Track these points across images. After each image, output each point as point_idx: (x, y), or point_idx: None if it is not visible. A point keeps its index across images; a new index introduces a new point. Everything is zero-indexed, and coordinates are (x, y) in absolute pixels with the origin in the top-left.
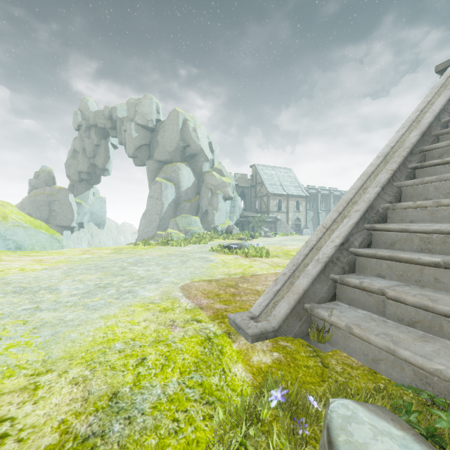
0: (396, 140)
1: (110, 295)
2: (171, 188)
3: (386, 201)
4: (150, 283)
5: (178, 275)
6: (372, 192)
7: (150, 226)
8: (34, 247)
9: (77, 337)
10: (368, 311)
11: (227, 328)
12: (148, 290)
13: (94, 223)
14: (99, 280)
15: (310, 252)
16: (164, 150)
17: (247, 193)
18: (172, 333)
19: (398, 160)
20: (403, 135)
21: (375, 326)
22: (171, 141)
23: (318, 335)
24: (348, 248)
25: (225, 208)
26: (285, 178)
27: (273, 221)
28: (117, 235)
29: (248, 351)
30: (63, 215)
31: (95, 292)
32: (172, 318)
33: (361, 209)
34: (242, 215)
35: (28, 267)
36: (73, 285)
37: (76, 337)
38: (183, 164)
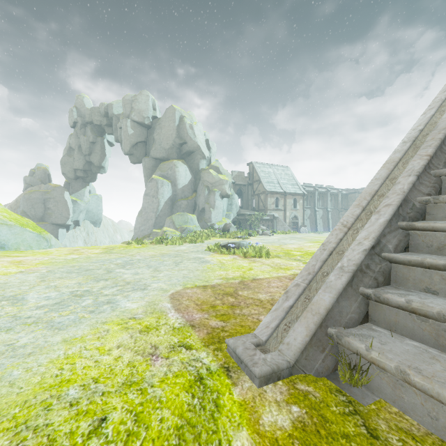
0: (425, 122)
1: (84, 307)
2: (168, 185)
3: (423, 193)
4: (136, 289)
5: (169, 280)
6: (405, 182)
7: (146, 224)
8: (19, 247)
9: (20, 375)
10: (419, 342)
11: (225, 360)
12: (132, 299)
13: (90, 221)
14: (77, 286)
15: (329, 256)
16: (161, 147)
17: (244, 191)
18: (151, 369)
19: (434, 144)
20: (432, 117)
21: (444, 372)
22: (167, 138)
23: (351, 375)
24: (380, 253)
25: (222, 206)
26: (282, 176)
27: (271, 219)
28: (114, 233)
29: (255, 404)
30: (58, 213)
31: (67, 302)
32: (154, 343)
33: (393, 202)
34: (240, 213)
35: (1, 270)
36: (44, 293)
37: (18, 377)
38: (179, 161)
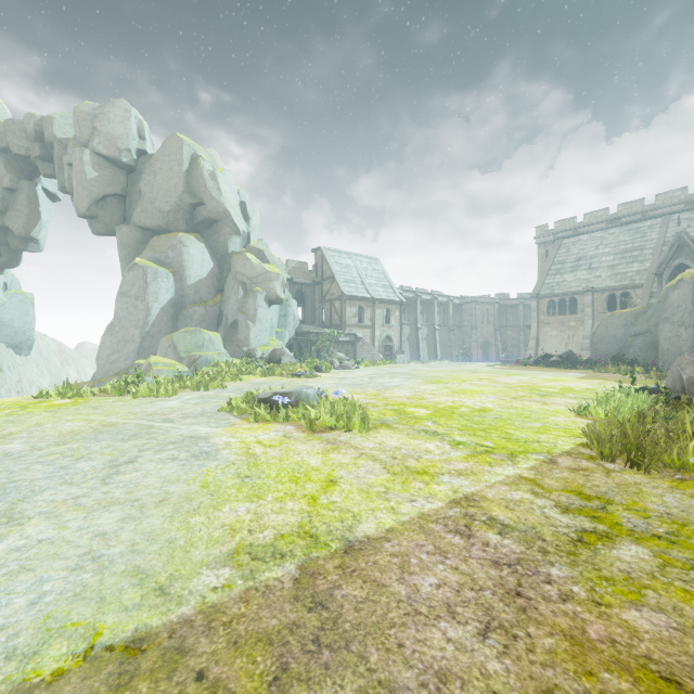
0: None
1: None
2: (167, 278)
3: None
4: None
5: None
6: None
7: (121, 349)
8: None
9: None
10: None
11: None
12: None
13: (6, 343)
14: None
15: None
16: (154, 207)
17: (307, 295)
18: None
19: None
20: None
21: None
22: (167, 192)
23: None
24: None
25: (269, 318)
26: (368, 273)
27: (351, 340)
28: (62, 366)
29: None
30: None
31: None
32: None
33: None
34: (300, 331)
35: None
36: None
37: None
38: (190, 235)
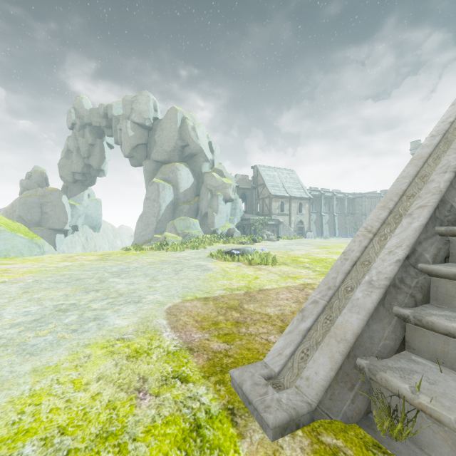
0: (455, 113)
1: (66, 325)
2: (169, 189)
3: None
4: (129, 302)
5: (167, 291)
6: (440, 179)
7: (146, 229)
8: (9, 253)
9: None
10: None
11: (229, 397)
12: (123, 314)
13: (89, 226)
14: (64, 298)
15: (352, 268)
16: (162, 149)
17: (248, 195)
18: (135, 412)
19: None
20: None
21: None
22: (169, 140)
23: (391, 424)
24: (415, 264)
25: (225, 210)
26: (287, 180)
27: (276, 223)
28: (114, 238)
29: None
30: (56, 218)
31: (48, 319)
32: (143, 373)
33: (428, 204)
34: (244, 218)
35: None
36: (24, 308)
37: None
38: (181, 164)
